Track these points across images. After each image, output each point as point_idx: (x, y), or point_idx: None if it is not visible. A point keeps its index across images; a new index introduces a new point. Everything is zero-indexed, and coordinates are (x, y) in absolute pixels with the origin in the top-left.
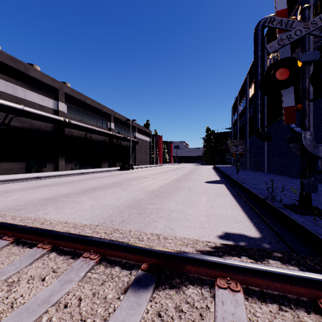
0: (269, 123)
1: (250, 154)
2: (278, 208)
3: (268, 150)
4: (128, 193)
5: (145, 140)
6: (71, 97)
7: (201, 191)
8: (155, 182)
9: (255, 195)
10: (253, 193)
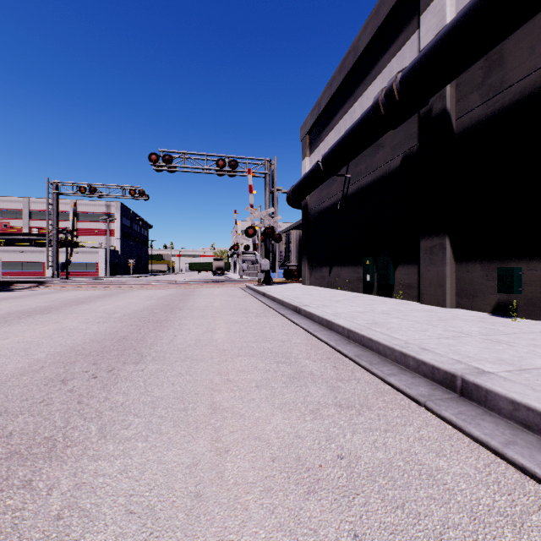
0: None
1: None
2: None
3: None
4: (56, 296)
5: None
6: None
7: None
8: None
9: None
10: None
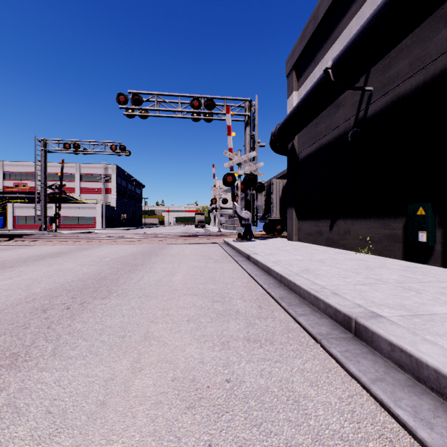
0: None
1: None
2: None
3: None
4: (0, 254)
5: None
6: None
7: None
8: None
9: None
10: None
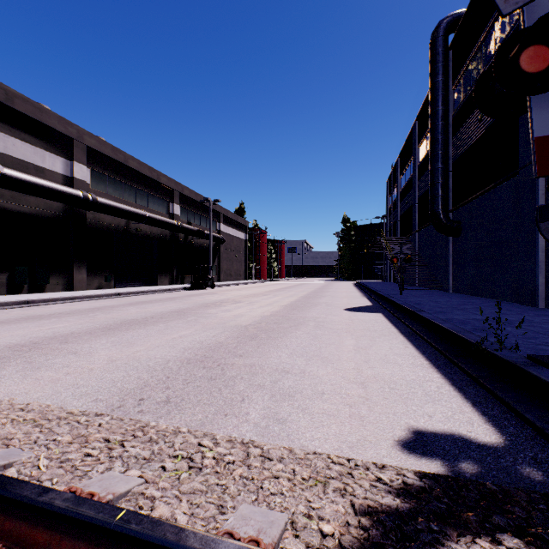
0: (457, 203)
1: (420, 261)
2: (520, 365)
3: (456, 252)
4: (195, 332)
5: (236, 236)
6: (98, 155)
7: (341, 327)
8: (251, 311)
9: (452, 334)
10: (448, 330)
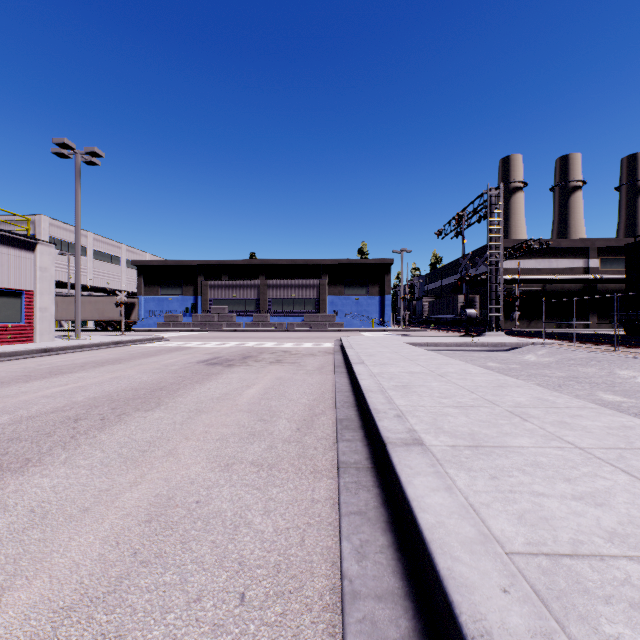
0: None
1: None
2: None
3: None
4: None
5: None
6: (604, 248)
7: None
8: None
9: None
10: None
